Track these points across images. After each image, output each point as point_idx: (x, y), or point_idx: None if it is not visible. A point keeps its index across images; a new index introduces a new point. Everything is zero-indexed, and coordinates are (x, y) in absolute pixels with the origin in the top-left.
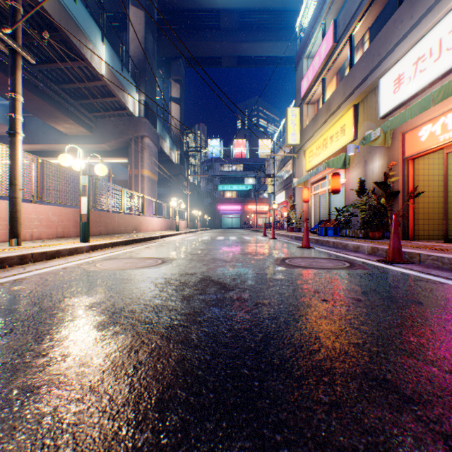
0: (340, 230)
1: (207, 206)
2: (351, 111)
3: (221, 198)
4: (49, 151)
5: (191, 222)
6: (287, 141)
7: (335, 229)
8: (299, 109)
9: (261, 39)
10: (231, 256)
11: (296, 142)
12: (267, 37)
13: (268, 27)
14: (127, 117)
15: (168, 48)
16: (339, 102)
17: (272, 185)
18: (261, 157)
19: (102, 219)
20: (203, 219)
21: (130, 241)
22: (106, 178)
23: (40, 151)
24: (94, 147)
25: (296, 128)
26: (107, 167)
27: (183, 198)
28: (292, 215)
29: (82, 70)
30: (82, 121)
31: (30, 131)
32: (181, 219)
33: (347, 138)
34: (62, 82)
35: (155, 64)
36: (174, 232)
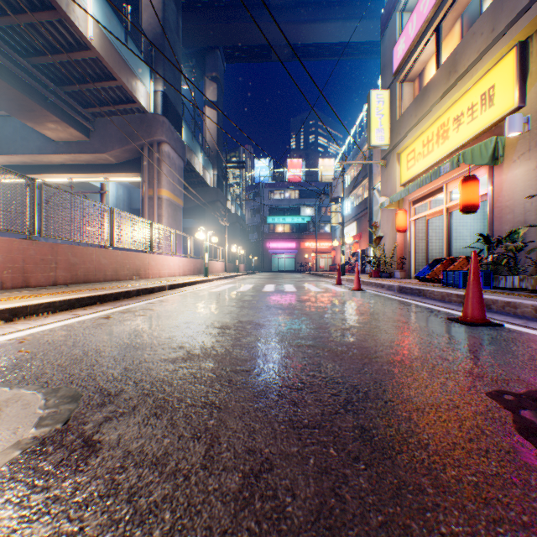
0: (496, 277)
1: (253, 244)
2: (511, 56)
3: (271, 234)
4: (34, 165)
5: (232, 264)
6: (371, 141)
7: (485, 276)
8: (388, 92)
9: (325, 18)
10: (303, 375)
11: (385, 142)
12: (332, 15)
13: (334, 1)
14: (137, 114)
15: (201, 34)
16: (480, 49)
17: (340, 213)
18: (322, 181)
19: (60, 256)
20: (247, 260)
21: (82, 300)
22: (121, 206)
23: (22, 166)
24: (92, 158)
25: (384, 120)
26: (122, 192)
27: (221, 232)
28: (379, 252)
29: (59, 33)
30: (71, 119)
31: (5, 136)
32: (217, 259)
33: (499, 108)
34: (33, 54)
35: (179, 45)
36: (199, 278)
